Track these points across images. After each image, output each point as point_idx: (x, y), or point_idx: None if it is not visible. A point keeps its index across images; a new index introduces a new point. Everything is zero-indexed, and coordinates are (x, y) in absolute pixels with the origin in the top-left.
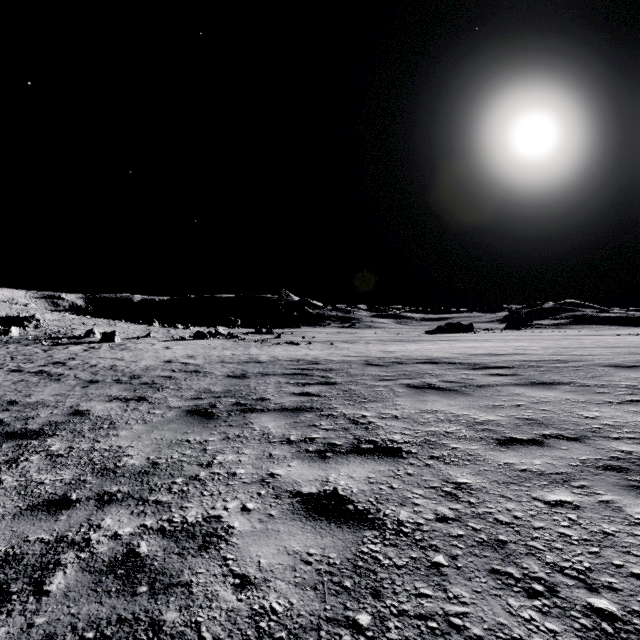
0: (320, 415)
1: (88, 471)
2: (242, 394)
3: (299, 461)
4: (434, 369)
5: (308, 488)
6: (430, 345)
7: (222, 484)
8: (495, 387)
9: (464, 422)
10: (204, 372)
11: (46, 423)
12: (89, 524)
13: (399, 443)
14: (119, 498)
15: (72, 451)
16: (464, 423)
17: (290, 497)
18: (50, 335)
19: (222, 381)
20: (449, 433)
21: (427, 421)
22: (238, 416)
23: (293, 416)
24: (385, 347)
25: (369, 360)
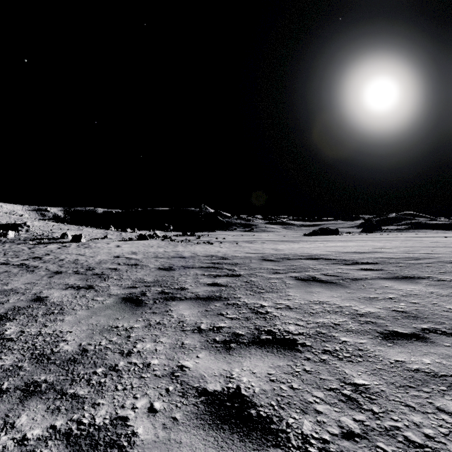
0: (227, 304)
1: (27, 356)
2: (167, 284)
3: (207, 352)
4: (315, 264)
5: (213, 385)
6: (309, 244)
7: (136, 376)
8: (367, 280)
9: (348, 314)
10: (141, 265)
11: (11, 308)
12: (4, 422)
13: (294, 334)
14: (42, 389)
15: (22, 335)
16: (348, 315)
17: (195, 396)
18: (36, 237)
19: (154, 272)
20: (337, 325)
21: (316, 312)
22: (161, 304)
23: (205, 304)
24: (276, 246)
25: (264, 256)
